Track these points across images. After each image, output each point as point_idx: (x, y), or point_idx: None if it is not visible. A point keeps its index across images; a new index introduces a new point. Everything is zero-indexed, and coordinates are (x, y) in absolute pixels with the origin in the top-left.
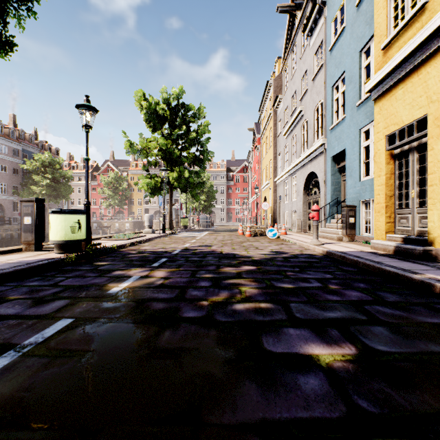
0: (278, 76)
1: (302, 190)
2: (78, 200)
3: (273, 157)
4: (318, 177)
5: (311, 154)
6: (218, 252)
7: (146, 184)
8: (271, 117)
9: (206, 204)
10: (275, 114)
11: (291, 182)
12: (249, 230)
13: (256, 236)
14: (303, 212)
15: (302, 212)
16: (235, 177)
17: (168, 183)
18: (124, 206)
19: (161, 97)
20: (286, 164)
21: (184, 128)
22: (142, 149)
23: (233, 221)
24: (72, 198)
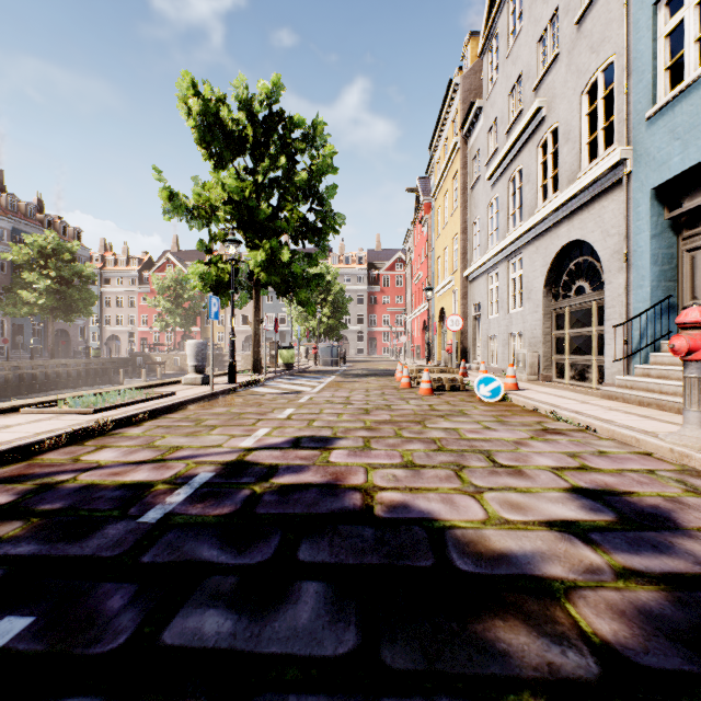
0: (472, 70)
1: (542, 286)
2: (117, 317)
3: (462, 229)
4: (598, 250)
5: (574, 198)
6: (353, 504)
7: (198, 276)
8: (458, 152)
9: (332, 323)
10: (465, 144)
11: (506, 273)
12: (427, 379)
13: (445, 393)
14: (543, 335)
15: (540, 335)
16: (382, 277)
17: (250, 277)
18: (194, 328)
19: (235, 95)
20: (491, 239)
21: (283, 162)
22: (198, 208)
23: (379, 352)
24: (108, 314)
